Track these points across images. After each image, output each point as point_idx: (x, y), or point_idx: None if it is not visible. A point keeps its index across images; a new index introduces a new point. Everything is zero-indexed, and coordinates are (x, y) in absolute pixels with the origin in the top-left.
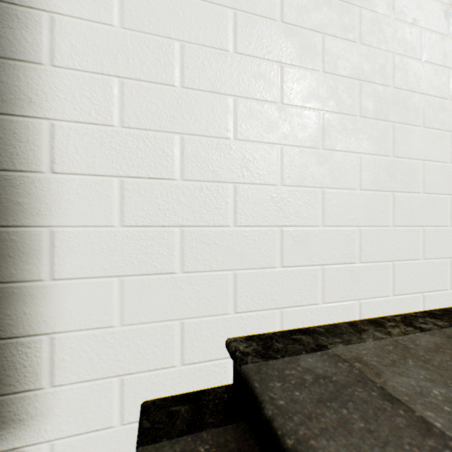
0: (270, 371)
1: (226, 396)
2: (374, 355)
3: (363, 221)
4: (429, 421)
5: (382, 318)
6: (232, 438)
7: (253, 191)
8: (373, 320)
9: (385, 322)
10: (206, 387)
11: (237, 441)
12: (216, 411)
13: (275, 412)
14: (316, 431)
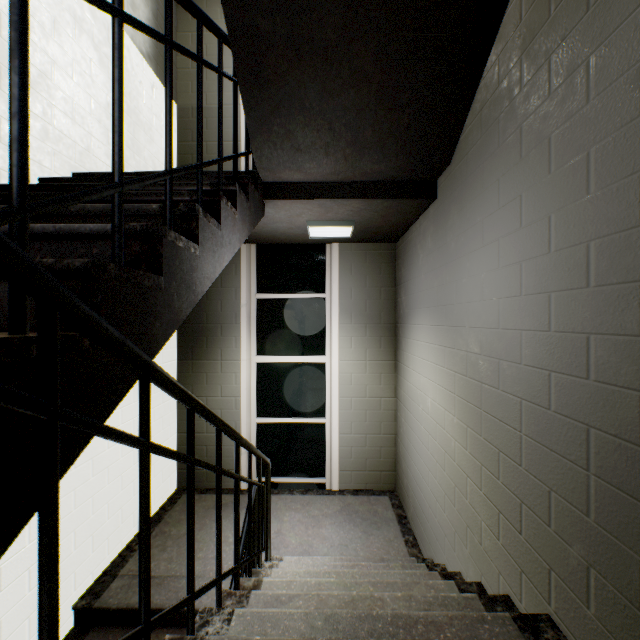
0: (106, 598)
1: (78, 629)
2: (135, 565)
3: (123, 503)
4: (152, 574)
5: (131, 542)
6: (95, 633)
7: (82, 527)
8: (128, 546)
9: (133, 544)
10: (64, 636)
11: (97, 631)
12: (80, 635)
13: (117, 605)
14: (130, 599)
